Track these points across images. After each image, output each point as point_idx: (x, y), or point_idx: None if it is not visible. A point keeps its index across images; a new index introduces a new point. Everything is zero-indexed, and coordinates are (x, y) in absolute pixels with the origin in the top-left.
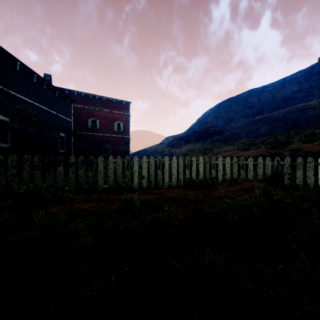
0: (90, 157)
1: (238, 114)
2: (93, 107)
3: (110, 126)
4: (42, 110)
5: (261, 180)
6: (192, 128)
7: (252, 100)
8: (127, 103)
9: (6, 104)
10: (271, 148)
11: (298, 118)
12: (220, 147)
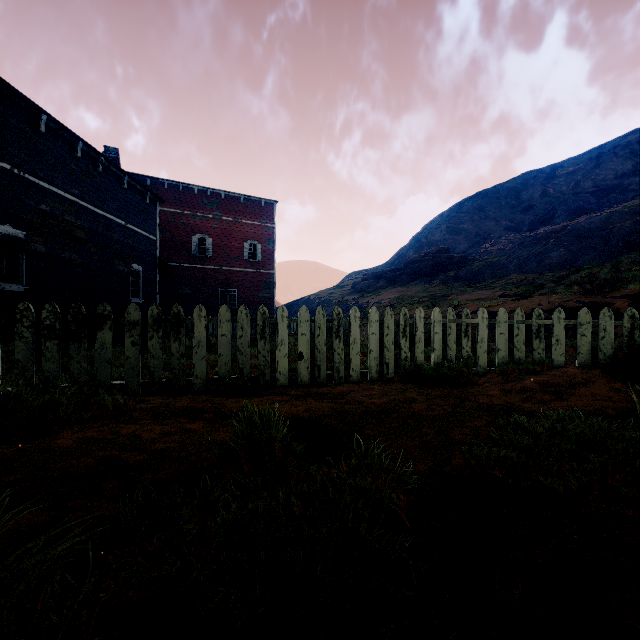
0: (174, 308)
1: (499, 224)
2: (202, 213)
3: (236, 250)
4: (95, 217)
5: (588, 366)
6: (403, 255)
7: (529, 195)
8: (269, 203)
9: (19, 203)
10: (582, 293)
11: (635, 229)
12: (464, 293)
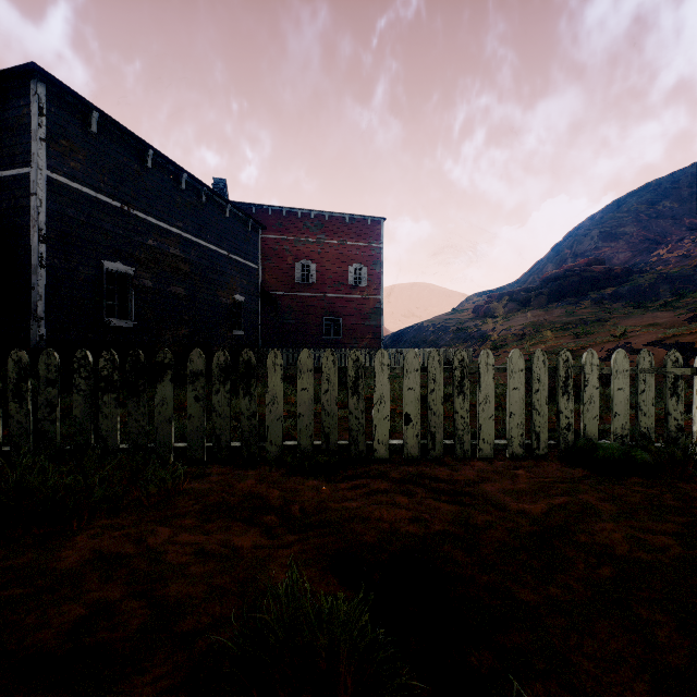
0: (244, 354)
1: (679, 222)
2: (305, 238)
3: (340, 275)
4: (199, 249)
5: None
6: (538, 271)
7: None
8: (376, 221)
9: (128, 240)
10: None
11: None
12: (629, 316)
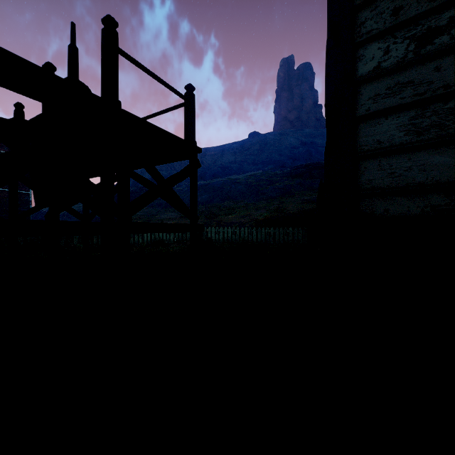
0: None
1: None
2: None
3: None
4: None
5: None
6: None
7: None
8: None
9: None
10: (206, 219)
11: (231, 190)
12: (164, 214)
